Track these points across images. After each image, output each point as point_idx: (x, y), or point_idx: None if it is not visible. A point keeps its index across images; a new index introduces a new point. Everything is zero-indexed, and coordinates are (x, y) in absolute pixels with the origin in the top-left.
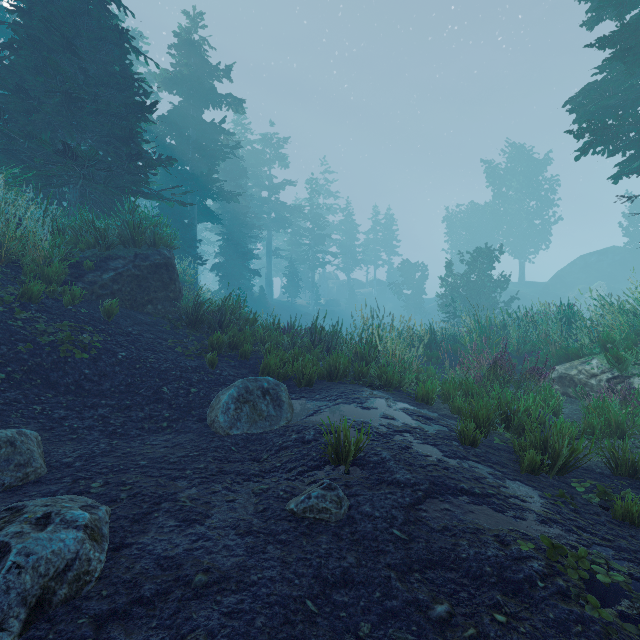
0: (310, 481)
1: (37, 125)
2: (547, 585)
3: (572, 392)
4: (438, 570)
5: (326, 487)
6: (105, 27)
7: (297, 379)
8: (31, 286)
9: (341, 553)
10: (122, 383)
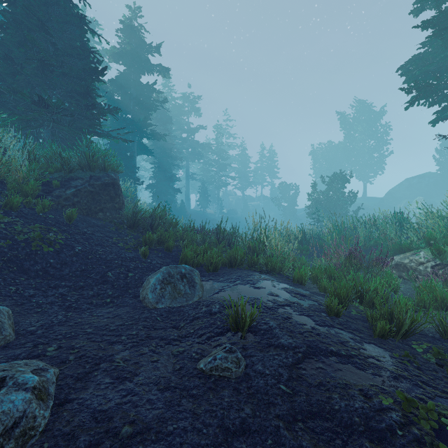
0: (216, 344)
1: (20, 84)
2: (405, 433)
3: (405, 275)
4: (317, 420)
5: (228, 350)
6: (69, 14)
7: (206, 266)
8: (12, 198)
9: (240, 405)
10: (78, 269)
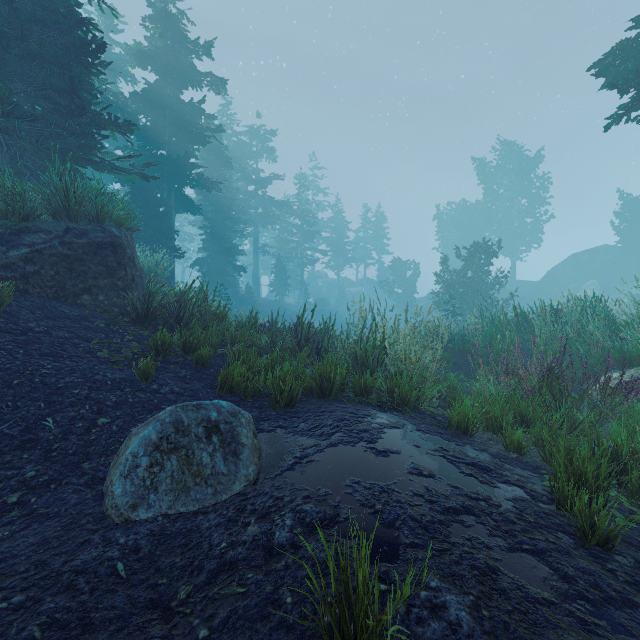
0: None
1: None
2: None
3: None
4: None
5: None
6: None
7: (273, 397)
8: None
9: None
10: None
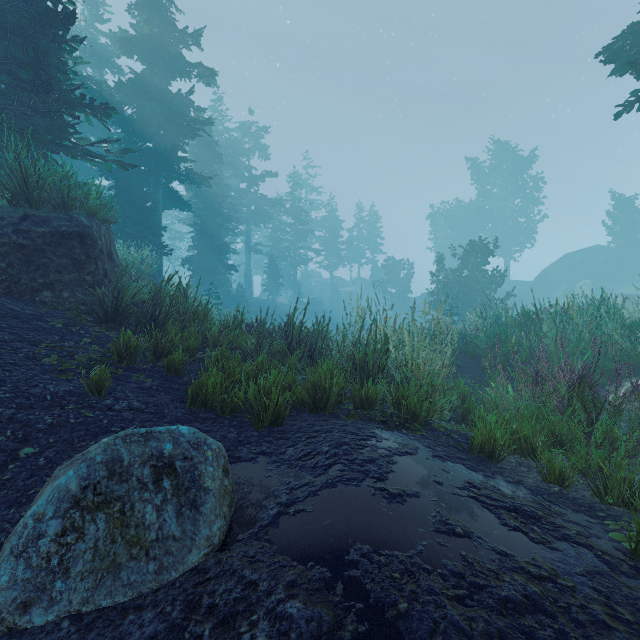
0: None
1: None
2: None
3: None
4: None
5: None
6: None
7: (255, 414)
8: None
9: None
10: None
